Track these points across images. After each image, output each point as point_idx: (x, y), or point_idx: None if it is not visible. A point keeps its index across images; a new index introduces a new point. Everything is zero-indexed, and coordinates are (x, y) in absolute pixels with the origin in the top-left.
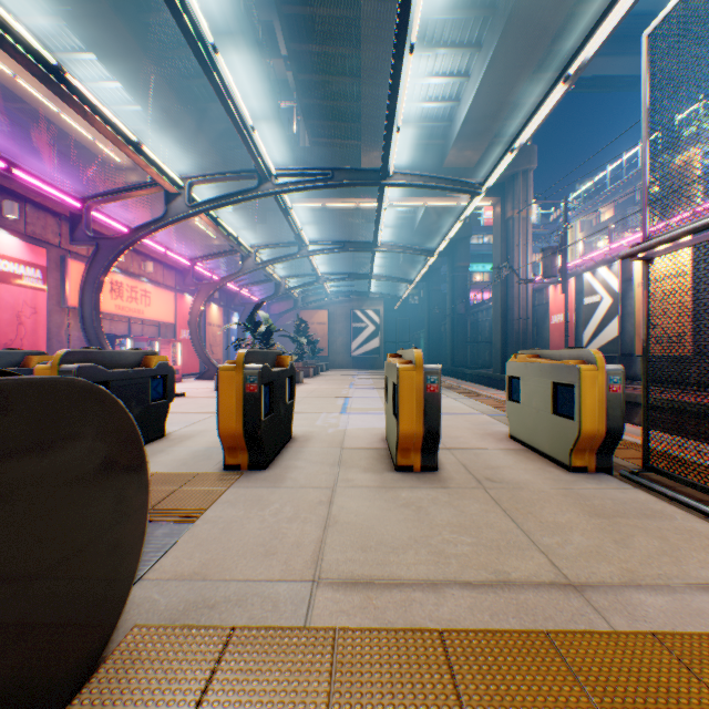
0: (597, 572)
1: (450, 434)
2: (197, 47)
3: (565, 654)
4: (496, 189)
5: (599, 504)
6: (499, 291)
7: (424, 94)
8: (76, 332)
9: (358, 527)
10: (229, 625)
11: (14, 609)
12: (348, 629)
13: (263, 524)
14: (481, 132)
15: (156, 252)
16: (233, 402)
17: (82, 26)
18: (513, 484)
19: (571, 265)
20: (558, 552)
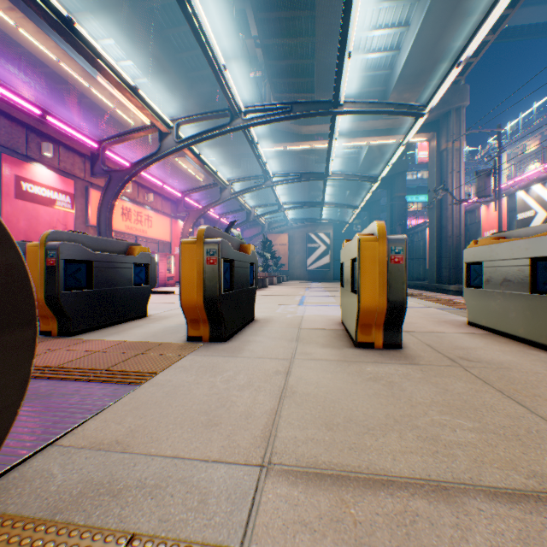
0: None
1: (404, 321)
2: None
3: None
4: (431, 126)
5: None
6: (433, 213)
7: (368, 47)
8: None
9: (319, 400)
10: (126, 531)
11: None
12: None
13: (211, 390)
14: (419, 75)
15: (155, 185)
16: (194, 275)
17: (102, 15)
18: (496, 364)
19: (502, 187)
20: None
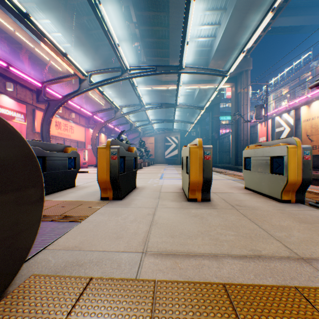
0: (315, 251)
1: (214, 187)
2: (91, 0)
3: (313, 303)
4: (233, 79)
5: (303, 217)
6: (234, 127)
7: (199, 34)
8: None
9: (169, 226)
10: (89, 276)
11: None
12: (163, 281)
13: (117, 223)
14: (225, 51)
15: (76, 108)
16: (104, 165)
17: (43, 6)
18: (251, 207)
19: (269, 114)
20: (287, 240)
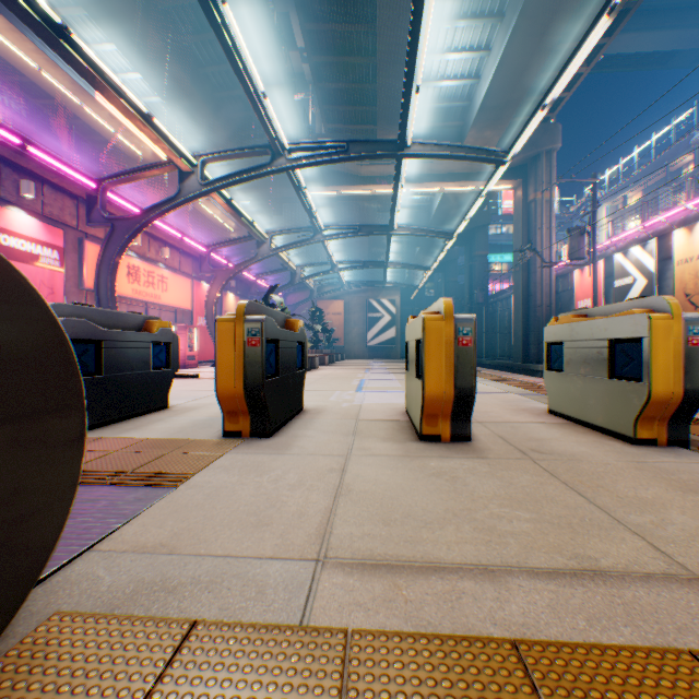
0: None
1: (478, 409)
2: None
3: None
4: (517, 172)
5: (690, 479)
6: (520, 278)
7: (442, 72)
8: None
9: (377, 497)
10: (189, 618)
11: None
12: (366, 633)
13: (258, 491)
14: (502, 110)
15: (172, 237)
16: (232, 359)
17: (100, 13)
18: (567, 456)
19: (598, 247)
20: (659, 534)
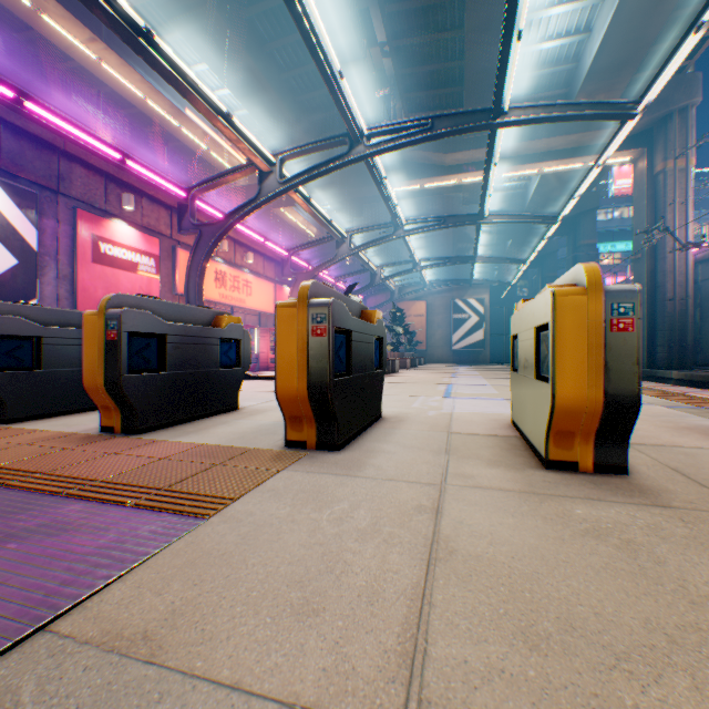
0: None
1: None
2: None
3: None
4: (639, 139)
5: None
6: (642, 266)
7: (542, 33)
8: None
9: (501, 574)
10: None
11: None
12: None
13: (312, 537)
14: (620, 64)
15: (255, 241)
16: (293, 352)
17: (192, 33)
18: None
19: None
20: None
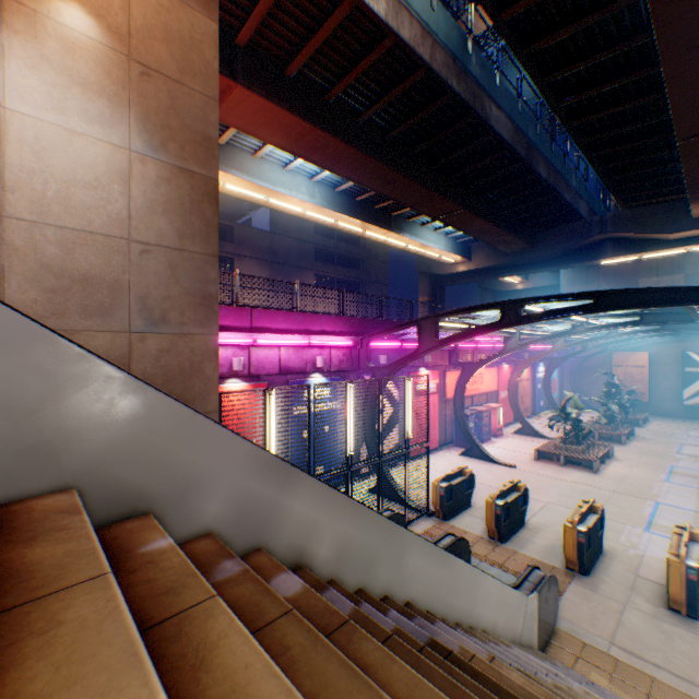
0: None
1: None
2: None
3: None
4: None
5: None
6: None
7: None
8: (447, 411)
9: (631, 630)
10: (582, 640)
11: (546, 617)
12: (619, 659)
13: (588, 609)
14: None
15: (487, 349)
16: (569, 541)
17: (446, 220)
18: None
19: None
20: None
